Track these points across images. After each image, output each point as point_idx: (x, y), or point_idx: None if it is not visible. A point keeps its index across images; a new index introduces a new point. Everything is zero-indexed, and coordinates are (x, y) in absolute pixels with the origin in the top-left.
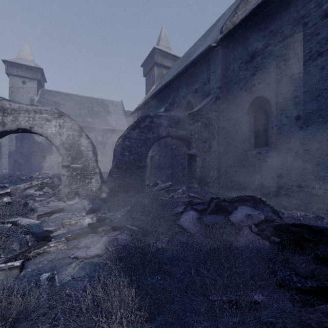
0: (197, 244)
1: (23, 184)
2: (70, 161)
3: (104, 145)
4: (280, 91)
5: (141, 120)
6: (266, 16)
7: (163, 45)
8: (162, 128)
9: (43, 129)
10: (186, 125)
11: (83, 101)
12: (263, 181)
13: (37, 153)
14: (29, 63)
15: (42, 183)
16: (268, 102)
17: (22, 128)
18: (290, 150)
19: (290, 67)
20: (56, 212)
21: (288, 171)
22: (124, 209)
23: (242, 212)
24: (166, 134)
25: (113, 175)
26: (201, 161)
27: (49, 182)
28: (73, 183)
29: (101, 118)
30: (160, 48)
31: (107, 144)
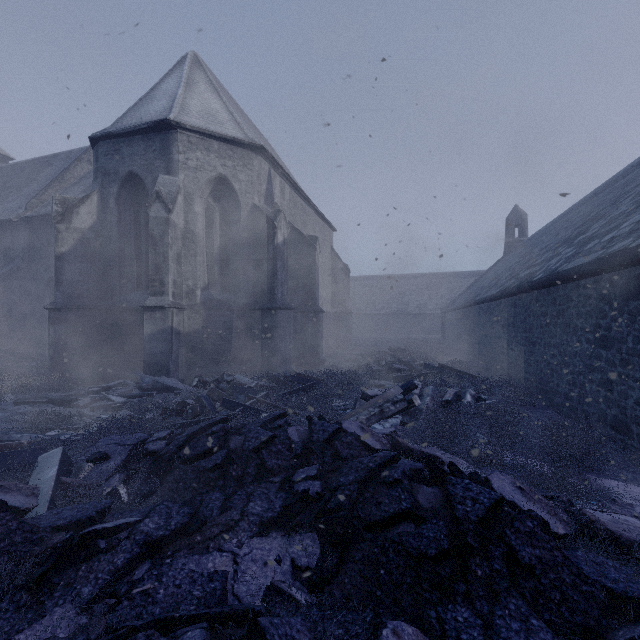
0: None
1: None
2: None
3: None
4: None
5: None
6: None
7: None
8: None
9: None
10: None
11: None
12: None
13: None
14: None
15: None
16: None
17: None
18: None
19: None
20: None
21: None
22: None
23: None
24: None
25: None
26: None
27: None
28: None
29: None
30: None
31: None
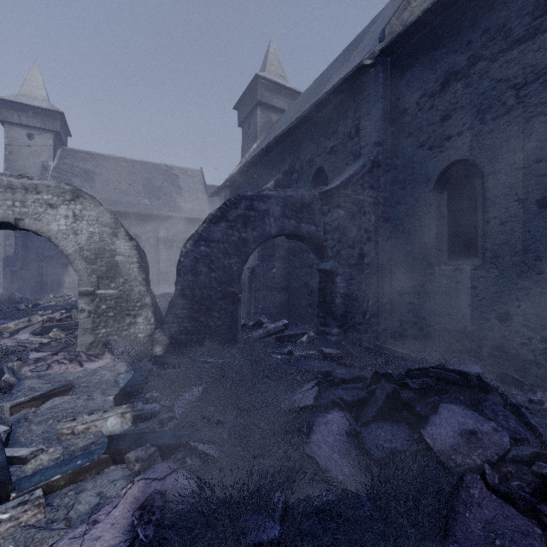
0: (361, 542)
1: (14, 322)
2: (95, 284)
3: (171, 245)
4: (505, 150)
5: (230, 206)
6: (473, 2)
7: (273, 71)
8: (271, 220)
9: (42, 224)
10: (316, 215)
11: (134, 169)
12: (468, 326)
13: (52, 259)
14: (40, 103)
15: (49, 319)
16: (478, 171)
17: (0, 222)
18: (526, 267)
19: (527, 101)
20: (55, 395)
21: (522, 310)
22: (192, 395)
23: (451, 422)
24: (278, 231)
25: (176, 311)
26: (344, 284)
27: (63, 318)
28: (101, 326)
29: (166, 198)
30: (266, 76)
31: (175, 244)
